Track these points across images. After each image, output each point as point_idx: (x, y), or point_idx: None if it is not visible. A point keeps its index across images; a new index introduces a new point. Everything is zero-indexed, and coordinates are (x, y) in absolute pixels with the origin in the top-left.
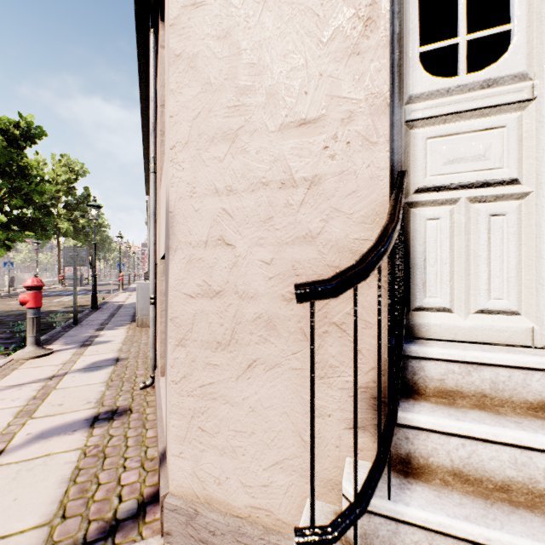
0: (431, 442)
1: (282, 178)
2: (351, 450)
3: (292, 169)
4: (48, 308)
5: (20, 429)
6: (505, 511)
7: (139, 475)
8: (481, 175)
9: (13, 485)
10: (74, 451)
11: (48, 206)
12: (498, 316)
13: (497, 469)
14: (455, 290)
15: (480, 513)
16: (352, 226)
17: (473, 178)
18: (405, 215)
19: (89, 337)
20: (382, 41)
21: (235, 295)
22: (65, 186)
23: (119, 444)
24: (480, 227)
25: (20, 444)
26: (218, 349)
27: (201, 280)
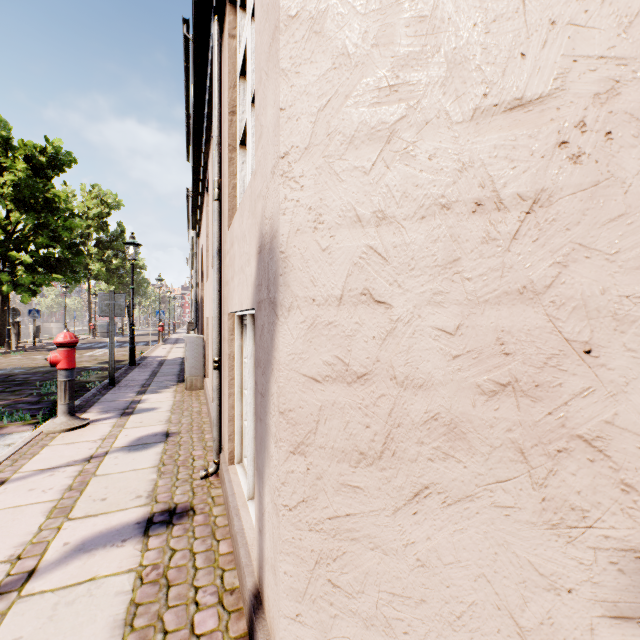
0: None
1: (477, 196)
2: None
3: (496, 182)
4: (79, 364)
5: (55, 536)
6: None
7: (218, 618)
8: None
9: (49, 630)
10: (126, 574)
11: (78, 244)
12: None
13: None
14: None
15: None
16: (618, 273)
17: None
18: None
19: (130, 403)
20: None
21: (391, 382)
22: (96, 221)
23: (185, 563)
24: None
25: (55, 559)
26: (361, 463)
27: (331, 356)
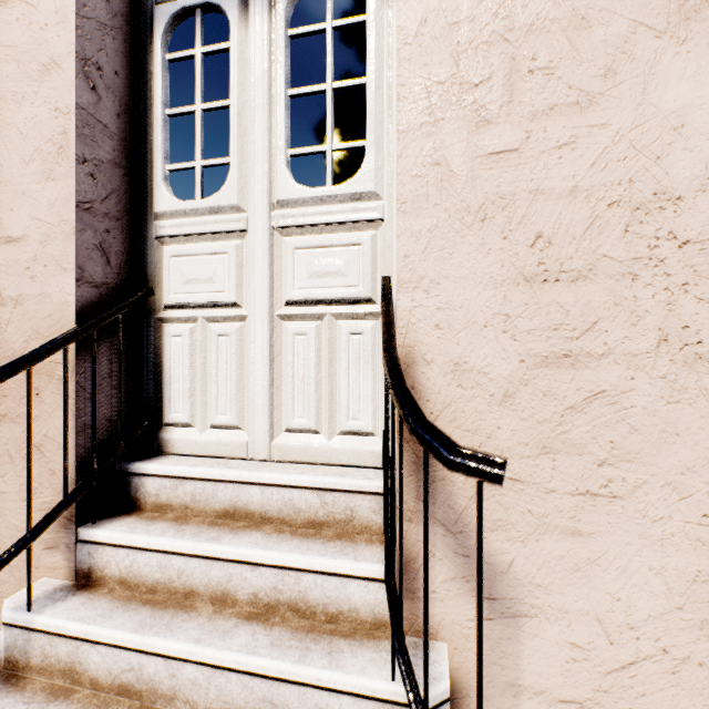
0: (107, 555)
1: None
2: (48, 570)
3: (1, 287)
4: None
5: None
6: (129, 609)
7: None
8: (211, 297)
9: None
10: None
11: None
12: (228, 430)
13: (150, 574)
14: (197, 406)
15: (102, 613)
16: None
17: (205, 299)
18: (157, 330)
19: None
20: (71, 171)
21: None
22: None
23: None
24: (212, 346)
25: None
26: None
27: None
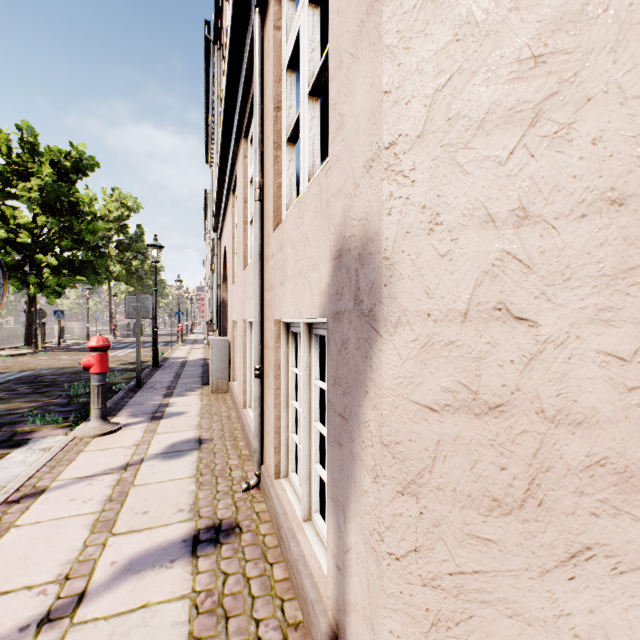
0: None
1: None
2: None
3: None
4: None
5: (101, 554)
6: None
7: None
8: None
9: None
10: (180, 601)
11: (100, 247)
12: None
13: None
14: None
15: None
16: None
17: None
18: None
19: (158, 406)
20: None
21: (536, 416)
22: (116, 223)
23: (240, 590)
24: None
25: (104, 581)
26: (493, 512)
27: (453, 381)
